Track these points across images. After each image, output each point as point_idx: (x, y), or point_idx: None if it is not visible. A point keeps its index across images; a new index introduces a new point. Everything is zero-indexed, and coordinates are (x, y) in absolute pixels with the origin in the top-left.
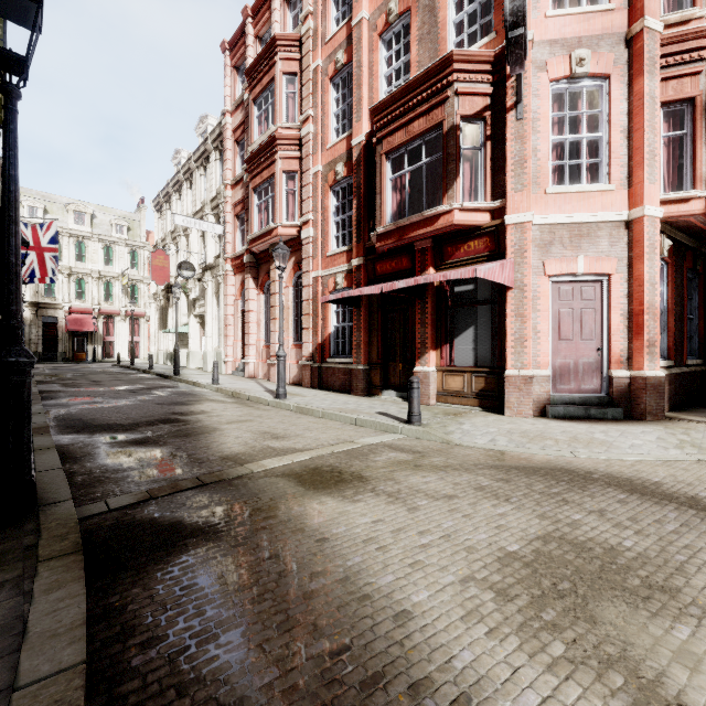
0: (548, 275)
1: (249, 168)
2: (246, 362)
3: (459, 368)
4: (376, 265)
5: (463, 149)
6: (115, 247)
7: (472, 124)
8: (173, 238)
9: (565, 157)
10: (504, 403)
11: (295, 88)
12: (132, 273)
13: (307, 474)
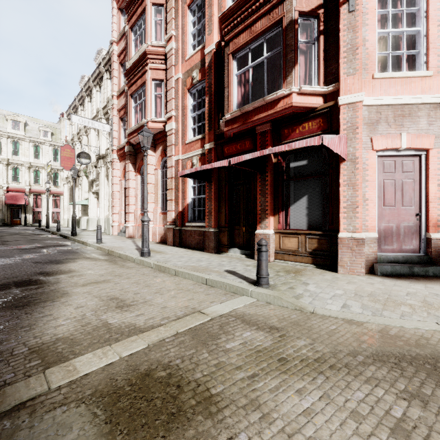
0: (375, 149)
1: (128, 79)
2: (127, 226)
3: (294, 231)
4: (224, 148)
5: (300, 42)
6: (42, 146)
7: (307, 21)
8: (79, 138)
9: (388, 48)
10: (338, 262)
11: (161, 17)
12: (55, 164)
13: (128, 394)
